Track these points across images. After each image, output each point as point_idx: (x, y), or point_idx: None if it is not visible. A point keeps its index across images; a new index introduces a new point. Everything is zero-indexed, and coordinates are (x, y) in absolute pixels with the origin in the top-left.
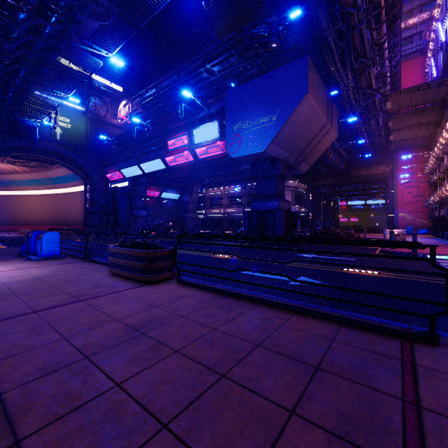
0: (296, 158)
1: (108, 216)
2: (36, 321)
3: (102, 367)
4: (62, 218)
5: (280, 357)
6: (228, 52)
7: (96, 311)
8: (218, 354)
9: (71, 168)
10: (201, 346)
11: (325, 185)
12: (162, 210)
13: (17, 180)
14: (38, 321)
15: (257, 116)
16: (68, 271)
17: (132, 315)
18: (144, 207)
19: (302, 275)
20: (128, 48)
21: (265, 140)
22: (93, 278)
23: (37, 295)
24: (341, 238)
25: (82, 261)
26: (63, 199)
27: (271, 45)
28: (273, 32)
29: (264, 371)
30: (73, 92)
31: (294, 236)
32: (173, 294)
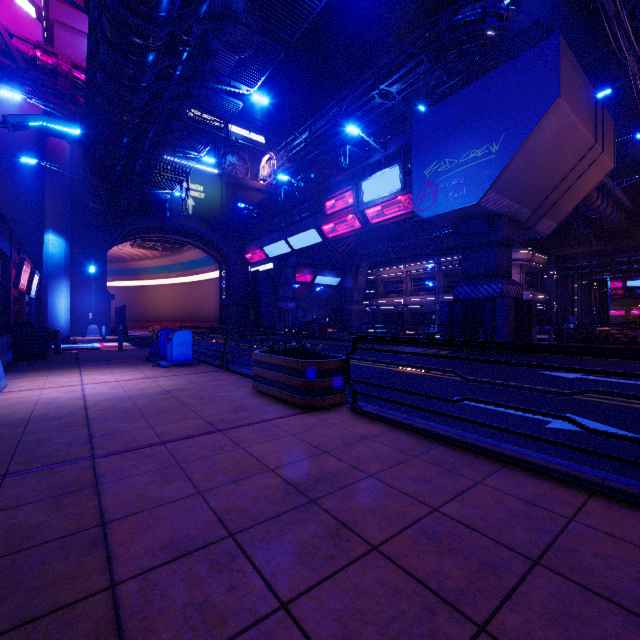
0: (532, 211)
1: (248, 310)
2: (164, 458)
3: (255, 561)
4: (195, 312)
5: (599, 602)
6: (414, 60)
7: (240, 451)
8: (457, 569)
9: (204, 249)
10: (419, 545)
11: (583, 254)
12: (315, 301)
13: (147, 268)
14: (166, 459)
15: (465, 149)
16: (203, 383)
17: (292, 463)
18: (292, 297)
19: (566, 411)
20: (272, 84)
21: (479, 185)
22: (233, 397)
23: (166, 416)
24: (621, 345)
25: (219, 370)
26: (195, 288)
27: (485, 35)
28: (489, 12)
29: (573, 635)
30: (207, 152)
31: (529, 341)
32: (349, 431)
